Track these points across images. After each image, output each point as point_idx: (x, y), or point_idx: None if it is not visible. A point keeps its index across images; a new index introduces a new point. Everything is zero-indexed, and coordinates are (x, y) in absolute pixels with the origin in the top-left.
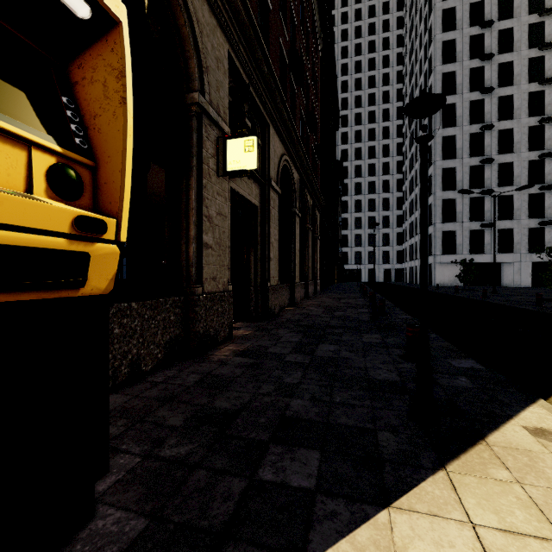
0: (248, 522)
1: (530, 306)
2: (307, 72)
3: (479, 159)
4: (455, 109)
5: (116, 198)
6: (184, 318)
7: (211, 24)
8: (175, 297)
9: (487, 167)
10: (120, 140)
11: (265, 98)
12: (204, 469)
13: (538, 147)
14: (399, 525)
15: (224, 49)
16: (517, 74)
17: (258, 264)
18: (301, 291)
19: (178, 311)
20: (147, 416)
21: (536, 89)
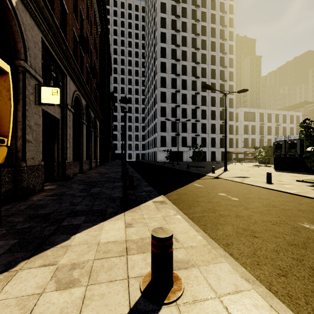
0: (58, 232)
1: (185, 169)
2: (91, 44)
3: (175, 105)
4: (166, 80)
5: (7, 131)
6: (14, 179)
7: (31, 24)
8: (8, 168)
9: (178, 109)
10: (8, 112)
11: (64, 61)
12: (39, 227)
13: (195, 103)
14: (106, 223)
15: (39, 36)
16: (188, 71)
17: (59, 150)
18: (87, 165)
19: (11, 176)
20: (2, 221)
21: (194, 79)
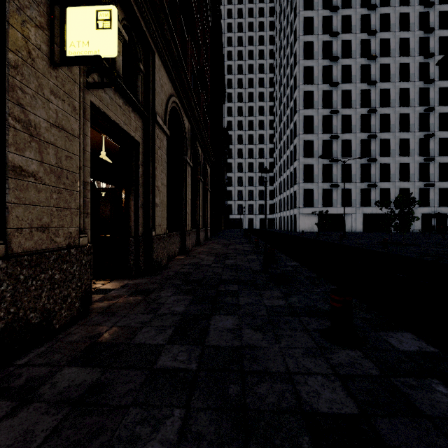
0: None
1: (380, 248)
2: (198, 31)
3: (329, 136)
4: (313, 95)
5: None
6: None
7: None
8: None
9: (334, 142)
10: None
11: (147, 14)
12: None
13: (367, 130)
14: None
15: None
16: (353, 75)
17: (139, 210)
18: (192, 238)
19: None
20: None
21: (365, 88)
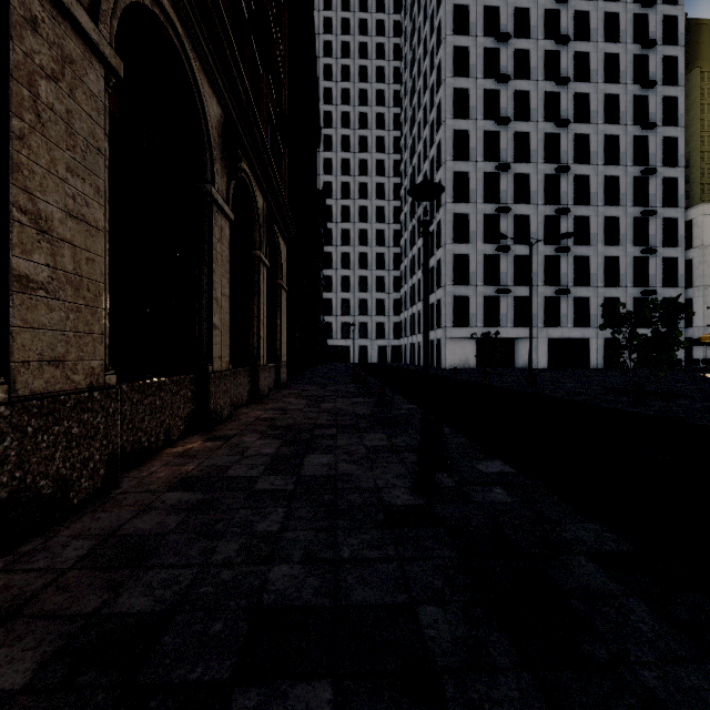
0: None
1: (631, 406)
2: None
3: (495, 207)
4: (468, 138)
5: None
6: None
7: None
8: None
9: (503, 218)
10: None
11: None
12: None
13: (554, 200)
14: None
15: None
16: (533, 108)
17: None
18: (239, 387)
19: None
20: None
21: (552, 130)
